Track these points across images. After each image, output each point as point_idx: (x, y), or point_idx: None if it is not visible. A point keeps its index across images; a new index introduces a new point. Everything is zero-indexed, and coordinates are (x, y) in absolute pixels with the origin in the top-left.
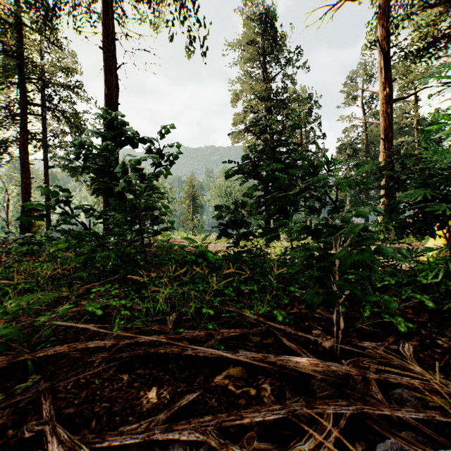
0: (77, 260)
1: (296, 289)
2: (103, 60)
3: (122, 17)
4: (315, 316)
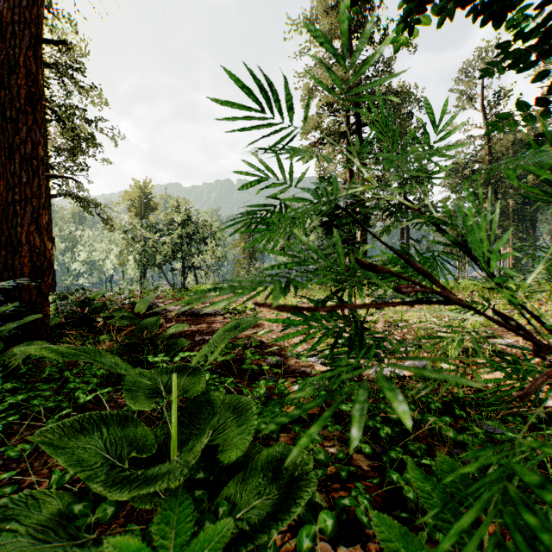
0: None
1: None
2: None
3: None
4: None
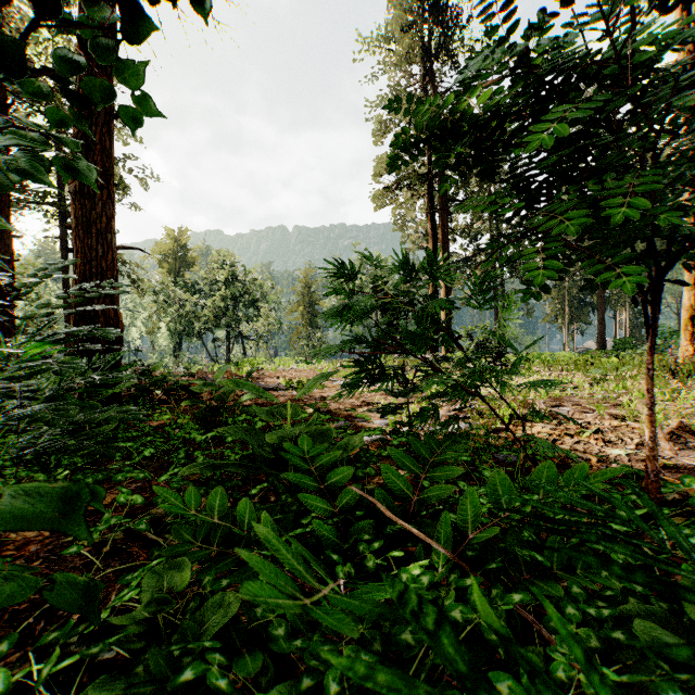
0: None
1: None
2: None
3: None
4: None
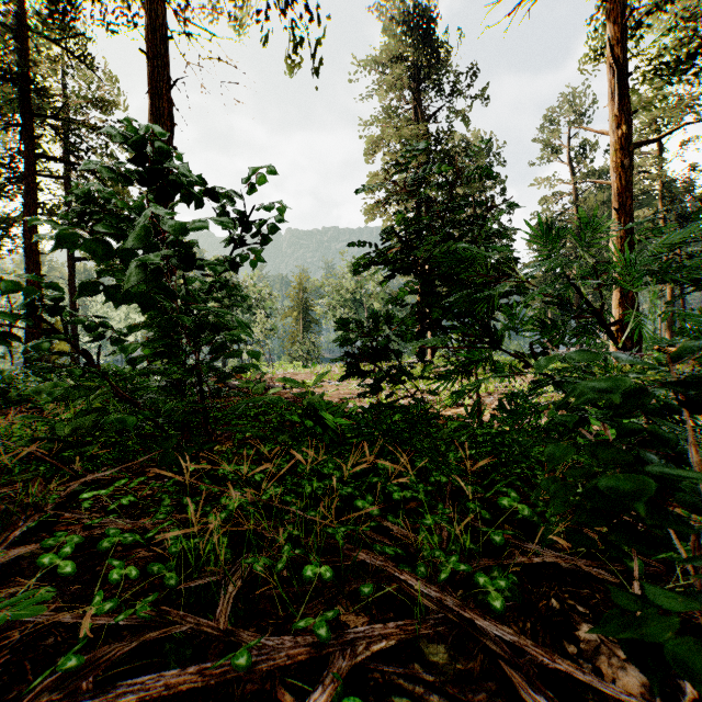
0: (78, 422)
1: (513, 502)
2: (148, 73)
3: (184, 9)
4: (559, 568)
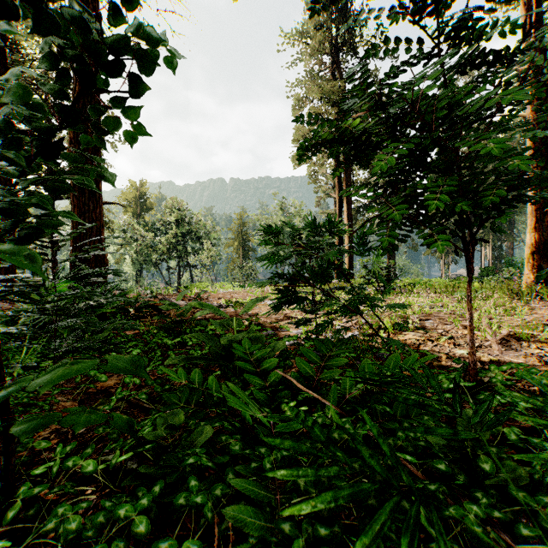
0: None
1: None
2: None
3: None
4: None
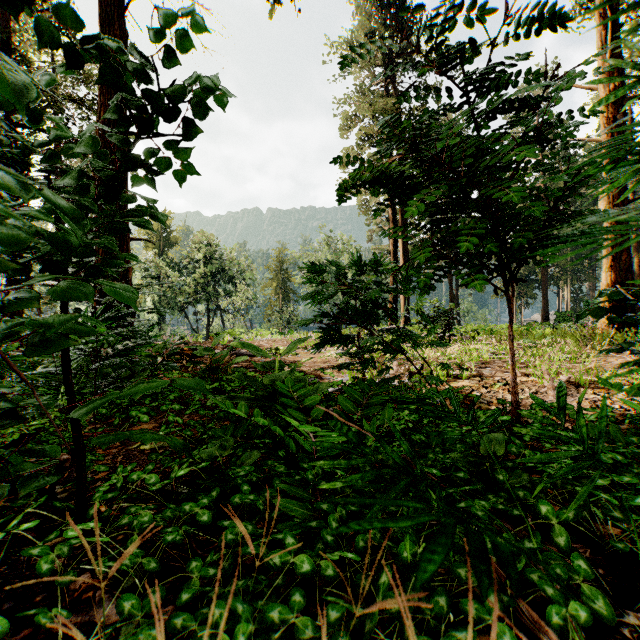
0: None
1: None
2: None
3: None
4: None
